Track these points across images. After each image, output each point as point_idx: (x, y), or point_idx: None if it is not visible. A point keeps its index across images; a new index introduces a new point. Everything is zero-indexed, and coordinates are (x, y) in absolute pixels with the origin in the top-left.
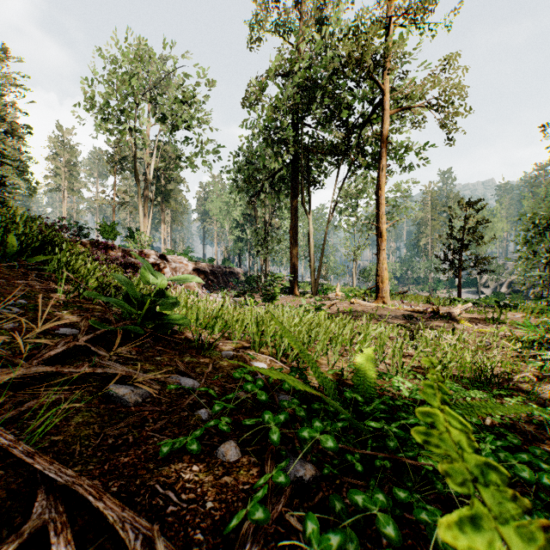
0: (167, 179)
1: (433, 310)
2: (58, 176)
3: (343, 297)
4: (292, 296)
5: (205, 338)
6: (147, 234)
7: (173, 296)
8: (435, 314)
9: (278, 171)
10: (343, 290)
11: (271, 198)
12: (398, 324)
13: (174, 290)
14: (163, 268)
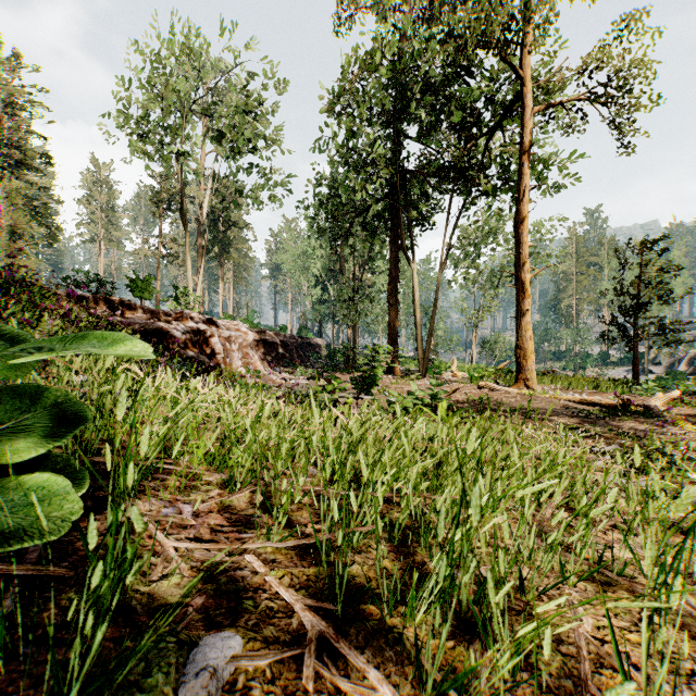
0: (226, 223)
1: (623, 402)
2: (93, 223)
3: (464, 379)
4: (392, 376)
5: (200, 510)
6: (197, 293)
7: (79, 403)
8: (623, 408)
9: (372, 205)
10: (461, 369)
11: (363, 243)
12: (571, 426)
13: (226, 369)
14: (210, 337)
